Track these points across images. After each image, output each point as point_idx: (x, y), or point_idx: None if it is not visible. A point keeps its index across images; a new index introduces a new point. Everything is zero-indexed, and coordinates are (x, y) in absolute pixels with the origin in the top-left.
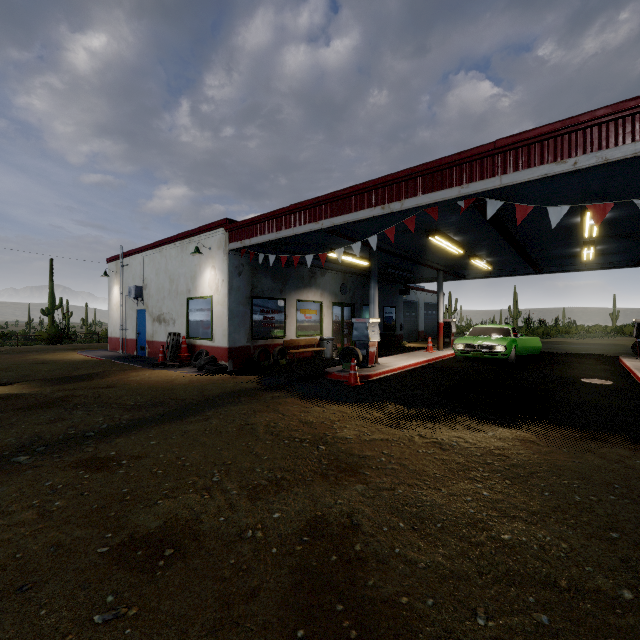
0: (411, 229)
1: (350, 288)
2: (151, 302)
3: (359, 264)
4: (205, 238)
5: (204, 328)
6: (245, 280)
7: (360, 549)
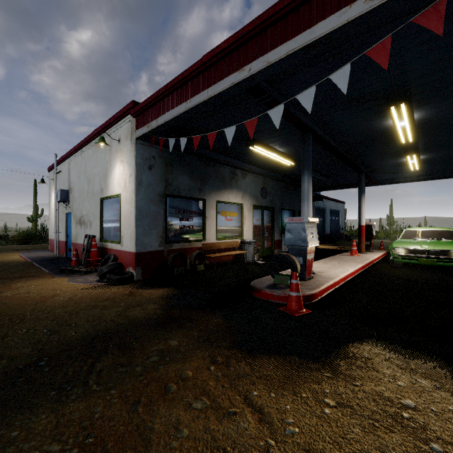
0: (432, 29)
1: (270, 192)
2: (75, 205)
3: (280, 167)
4: (114, 130)
5: (114, 230)
6: (157, 175)
7: None
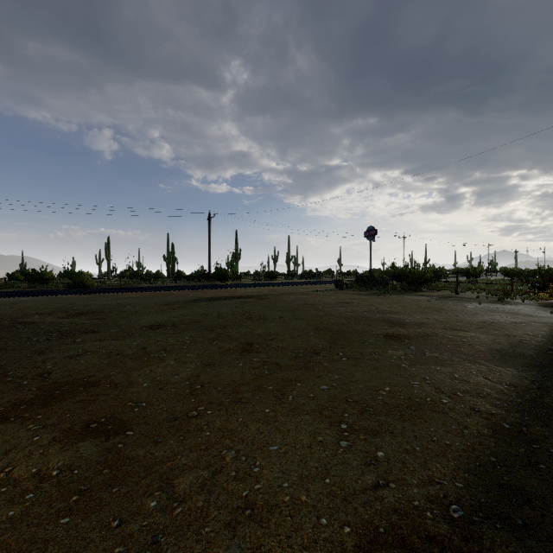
0: None
1: None
2: None
3: None
4: None
5: None
6: None
7: (3, 408)
